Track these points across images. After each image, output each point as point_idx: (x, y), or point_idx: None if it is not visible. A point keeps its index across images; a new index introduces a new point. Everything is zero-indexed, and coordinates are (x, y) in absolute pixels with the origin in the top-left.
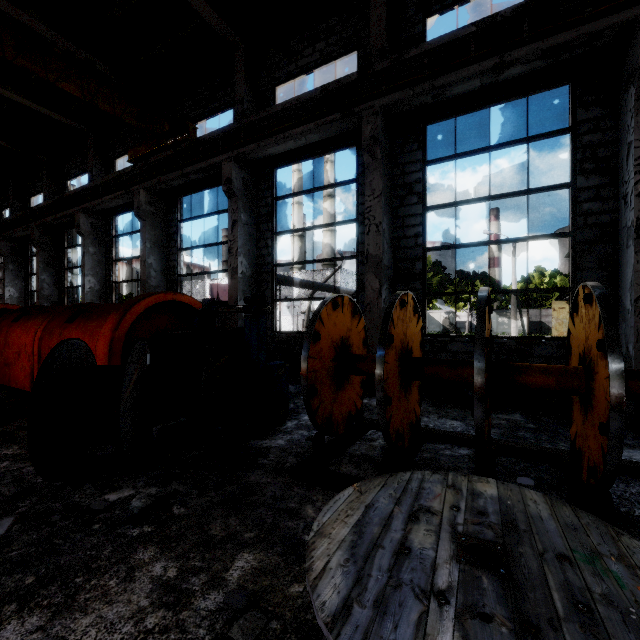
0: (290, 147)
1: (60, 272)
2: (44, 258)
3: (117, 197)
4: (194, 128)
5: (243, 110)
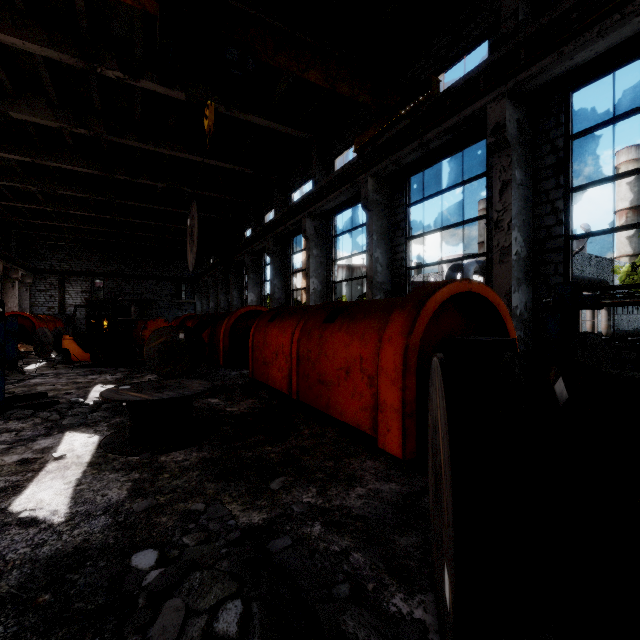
0: (624, 35)
1: (286, 277)
2: (275, 265)
3: (342, 193)
4: (437, 82)
5: (516, 25)
